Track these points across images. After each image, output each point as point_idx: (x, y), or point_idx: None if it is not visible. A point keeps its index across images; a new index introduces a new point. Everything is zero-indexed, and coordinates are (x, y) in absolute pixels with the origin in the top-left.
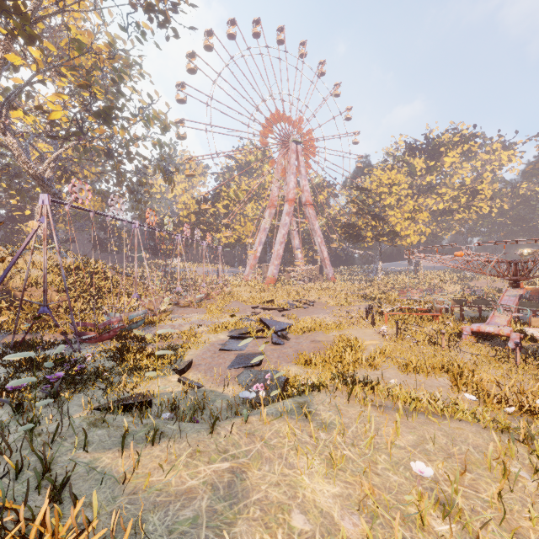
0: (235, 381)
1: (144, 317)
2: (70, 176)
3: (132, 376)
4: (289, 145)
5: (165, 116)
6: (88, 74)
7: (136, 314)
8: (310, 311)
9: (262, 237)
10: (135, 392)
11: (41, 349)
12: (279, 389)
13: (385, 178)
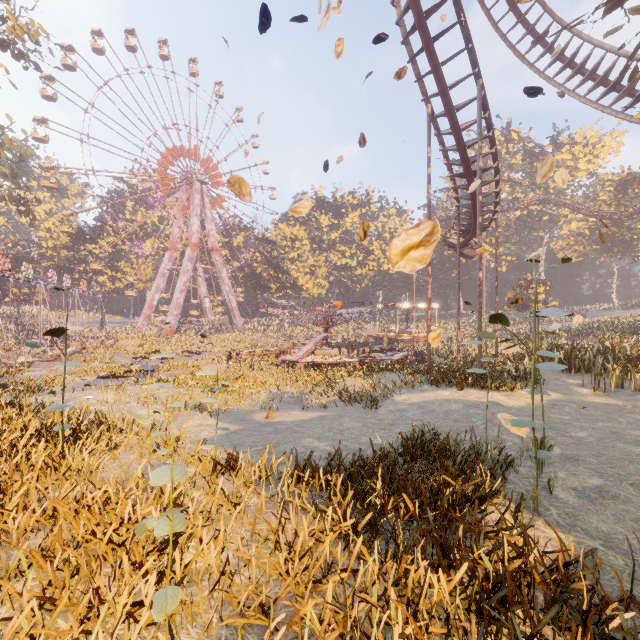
0: None
1: None
2: None
3: None
4: (193, 183)
5: (21, 145)
6: None
7: None
8: (192, 358)
9: (160, 283)
10: None
11: None
12: None
13: (289, 232)
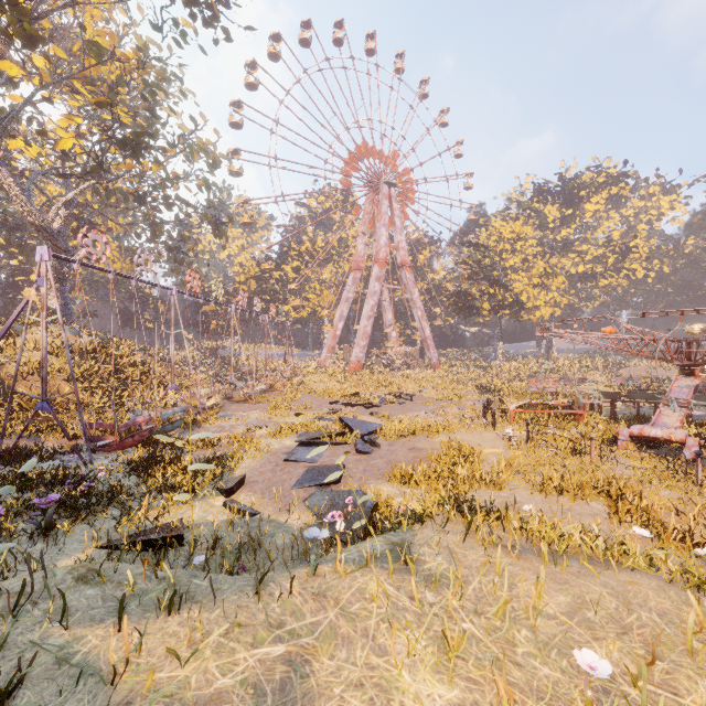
0: (303, 506)
1: (183, 415)
2: (89, 228)
3: (160, 499)
4: (379, 188)
5: (214, 147)
6: (111, 91)
7: (171, 412)
8: (407, 407)
9: (344, 309)
10: (161, 522)
11: (38, 460)
12: (364, 519)
13: (507, 231)
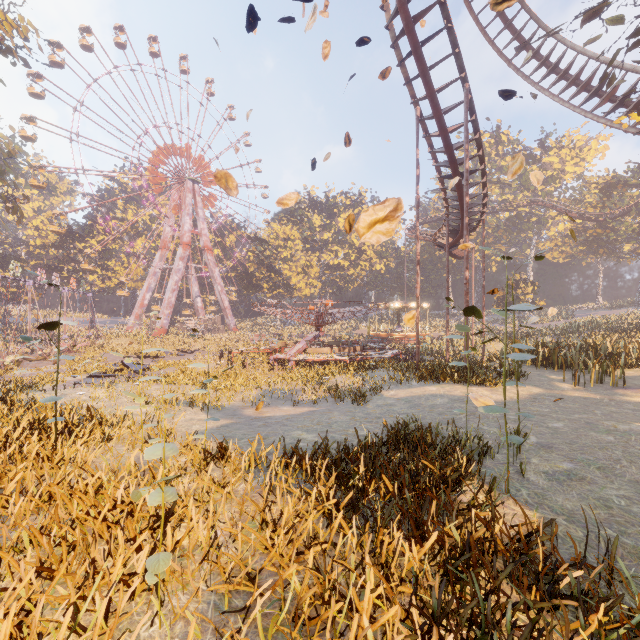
0: None
1: None
2: None
3: None
4: (185, 181)
5: (9, 141)
6: None
7: None
8: (184, 357)
9: (151, 282)
10: None
11: None
12: None
13: (281, 232)
